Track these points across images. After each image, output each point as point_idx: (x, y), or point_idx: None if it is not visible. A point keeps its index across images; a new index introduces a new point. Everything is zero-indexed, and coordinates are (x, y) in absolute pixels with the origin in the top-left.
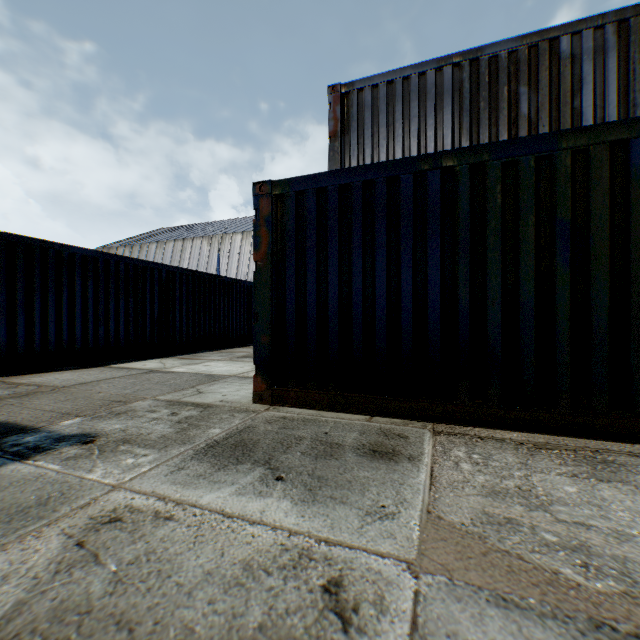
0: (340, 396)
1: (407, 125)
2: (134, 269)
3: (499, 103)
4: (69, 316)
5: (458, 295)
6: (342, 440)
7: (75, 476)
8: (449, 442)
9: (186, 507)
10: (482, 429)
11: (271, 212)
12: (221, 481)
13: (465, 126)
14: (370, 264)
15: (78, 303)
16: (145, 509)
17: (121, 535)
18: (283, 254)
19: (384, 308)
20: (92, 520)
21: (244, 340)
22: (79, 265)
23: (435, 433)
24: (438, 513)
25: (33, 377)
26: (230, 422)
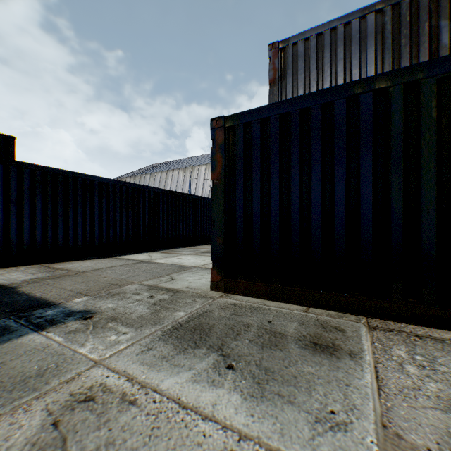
0: (280, 288)
1: (334, 67)
2: (132, 190)
3: (419, 38)
4: (90, 223)
5: (390, 203)
6: (284, 329)
7: (70, 349)
8: (386, 339)
9: (148, 391)
10: (416, 326)
11: (224, 141)
12: (180, 365)
13: (387, 62)
14: (306, 178)
15: (96, 214)
16: (115, 389)
17: (90, 417)
18: (234, 173)
19: (319, 215)
20: (71, 397)
21: (206, 240)
22: (97, 188)
23: (370, 328)
24: (395, 429)
25: (66, 264)
26: (192, 306)
